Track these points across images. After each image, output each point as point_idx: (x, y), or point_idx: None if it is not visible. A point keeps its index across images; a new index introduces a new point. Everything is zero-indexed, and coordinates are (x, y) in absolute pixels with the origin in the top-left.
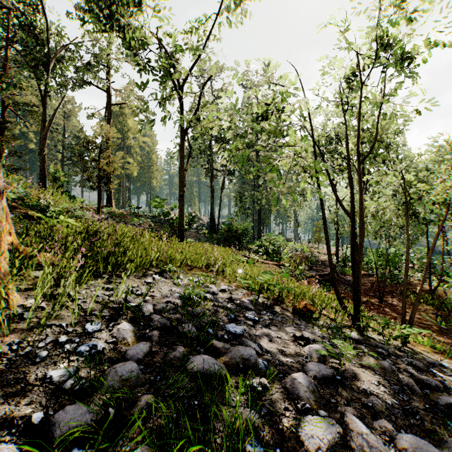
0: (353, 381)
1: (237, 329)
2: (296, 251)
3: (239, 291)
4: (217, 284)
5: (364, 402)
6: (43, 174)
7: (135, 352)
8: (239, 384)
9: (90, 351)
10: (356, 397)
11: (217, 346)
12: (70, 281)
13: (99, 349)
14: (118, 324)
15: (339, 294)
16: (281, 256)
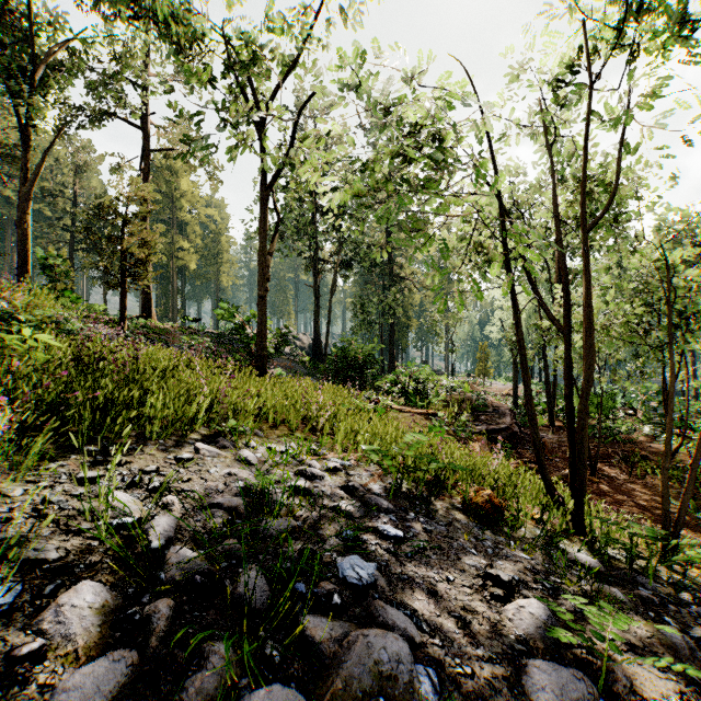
0: None
1: (362, 570)
2: (452, 390)
3: (362, 468)
4: (322, 456)
5: None
6: (25, 260)
7: (78, 699)
8: None
9: None
10: None
11: (315, 636)
12: None
13: None
14: (70, 585)
15: (546, 472)
16: (429, 398)
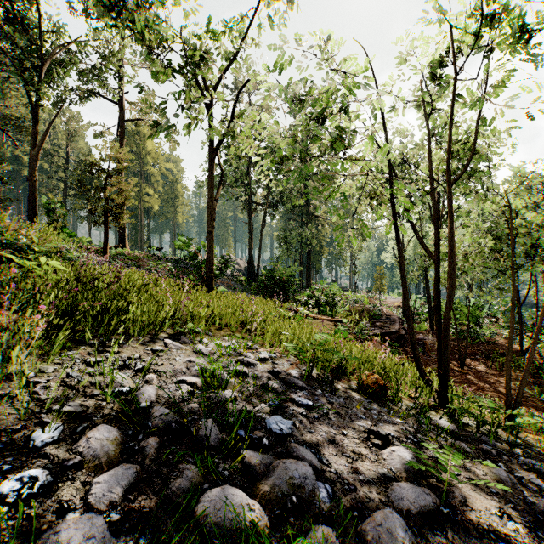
0: (465, 513)
1: (283, 425)
2: (354, 302)
3: (284, 359)
4: (255, 350)
5: None
6: (33, 205)
7: (107, 488)
8: None
9: (24, 490)
10: None
11: (251, 462)
12: (13, 358)
13: (43, 484)
14: (92, 427)
15: (420, 363)
16: (336, 309)
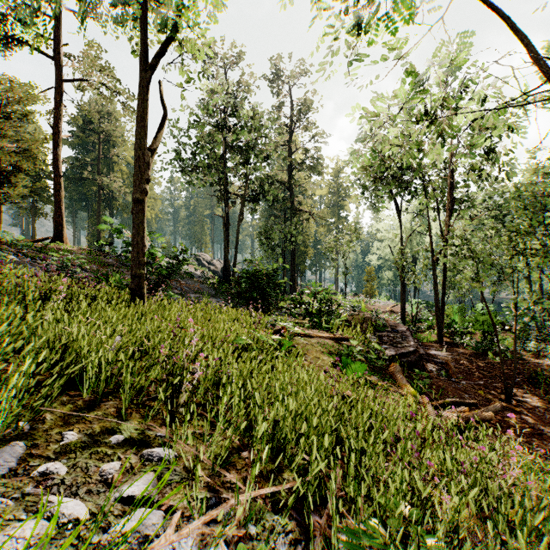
0: None
1: None
2: (353, 310)
3: None
4: None
5: None
6: None
7: None
8: None
9: None
10: None
11: None
12: None
13: None
14: None
15: None
16: (331, 319)
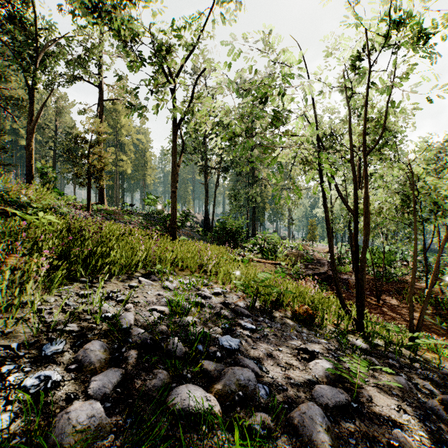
0: (370, 408)
1: (232, 342)
2: (291, 249)
3: (233, 293)
4: (210, 286)
5: (389, 440)
6: (30, 169)
7: (102, 384)
8: (235, 435)
9: (41, 385)
10: (378, 433)
11: (207, 368)
12: (28, 290)
13: (54, 381)
14: (87, 342)
15: (341, 296)
16: (276, 254)
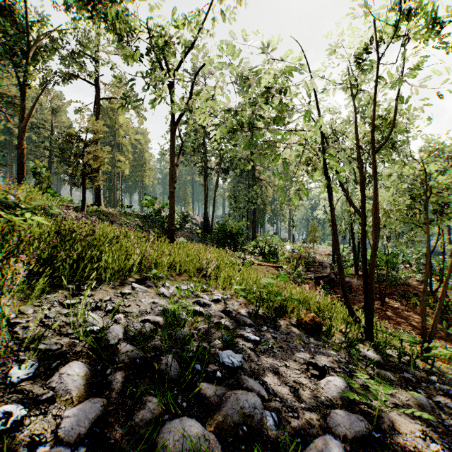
0: (393, 436)
1: (234, 359)
2: (292, 251)
3: (234, 300)
4: (210, 292)
5: None
6: (22, 169)
7: (76, 422)
8: None
9: None
10: None
11: (206, 393)
12: None
13: (17, 419)
14: (65, 363)
15: (349, 303)
16: (277, 256)
